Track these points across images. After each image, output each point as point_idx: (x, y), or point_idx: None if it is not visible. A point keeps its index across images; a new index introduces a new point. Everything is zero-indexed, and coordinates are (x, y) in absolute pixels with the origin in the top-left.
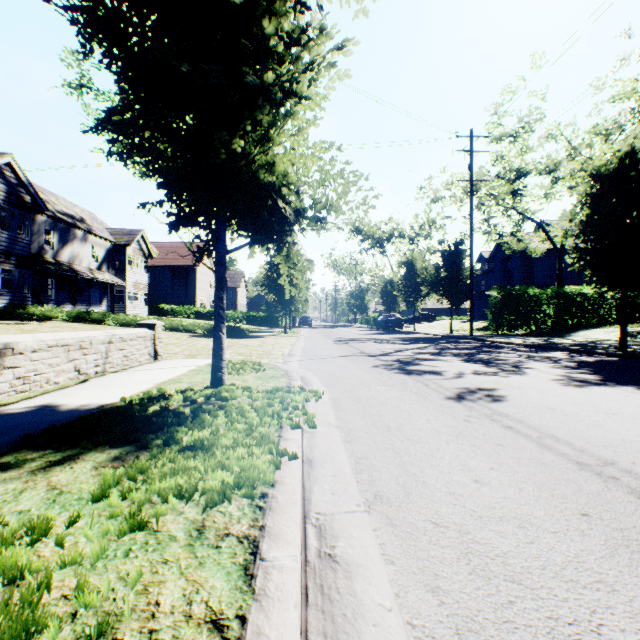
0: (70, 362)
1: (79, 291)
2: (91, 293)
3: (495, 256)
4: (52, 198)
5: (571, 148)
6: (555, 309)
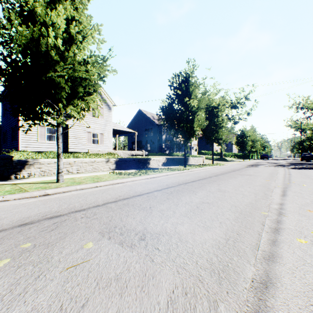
0: (194, 161)
1: (180, 148)
2: (182, 148)
3: None
4: None
5: None
6: None
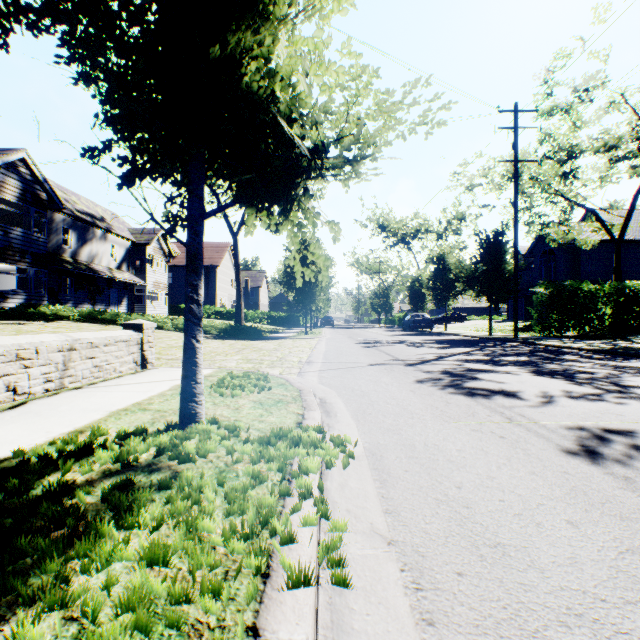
0: None
1: (98, 291)
2: (110, 293)
3: (535, 250)
4: (73, 198)
5: (638, 119)
6: (614, 307)
